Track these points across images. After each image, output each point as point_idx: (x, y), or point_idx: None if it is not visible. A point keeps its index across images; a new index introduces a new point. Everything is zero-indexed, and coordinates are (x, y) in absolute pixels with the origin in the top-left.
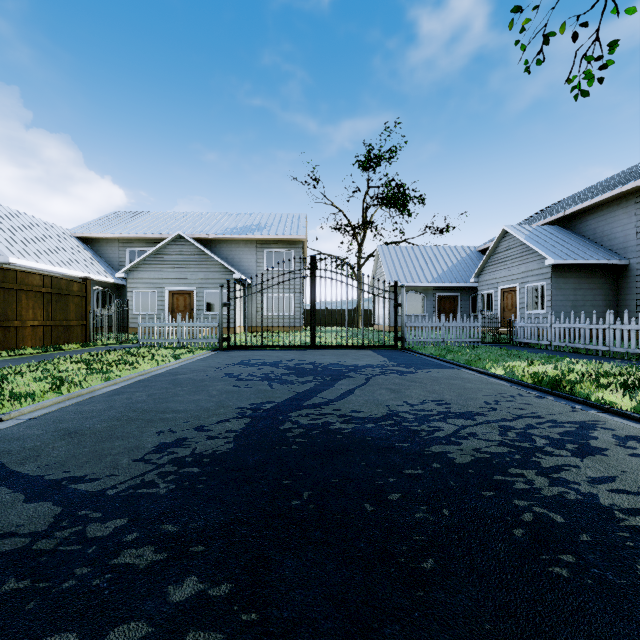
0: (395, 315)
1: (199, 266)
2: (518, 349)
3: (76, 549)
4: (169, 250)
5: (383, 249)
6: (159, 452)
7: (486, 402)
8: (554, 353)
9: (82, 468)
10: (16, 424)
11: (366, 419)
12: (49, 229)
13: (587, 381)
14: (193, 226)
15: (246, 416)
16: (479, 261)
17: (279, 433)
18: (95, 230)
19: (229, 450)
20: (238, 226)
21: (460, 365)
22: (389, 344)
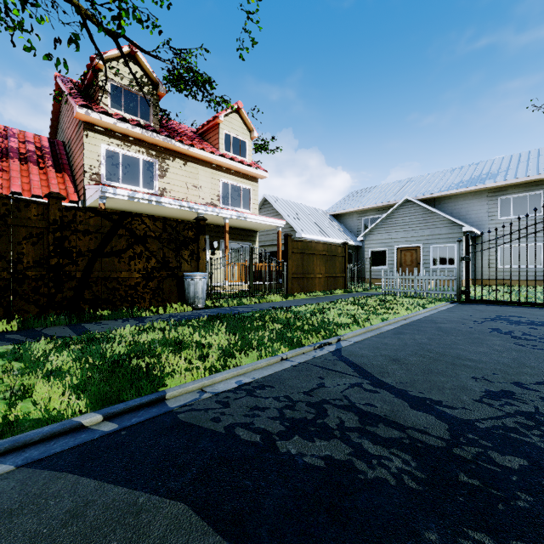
0: None
1: (425, 224)
2: None
3: (496, 470)
4: (397, 214)
5: None
6: (494, 399)
7: None
8: None
9: (431, 393)
10: (350, 344)
11: None
12: (316, 212)
13: None
14: (416, 189)
15: None
16: None
17: None
18: (341, 208)
19: None
20: (463, 179)
21: None
22: None
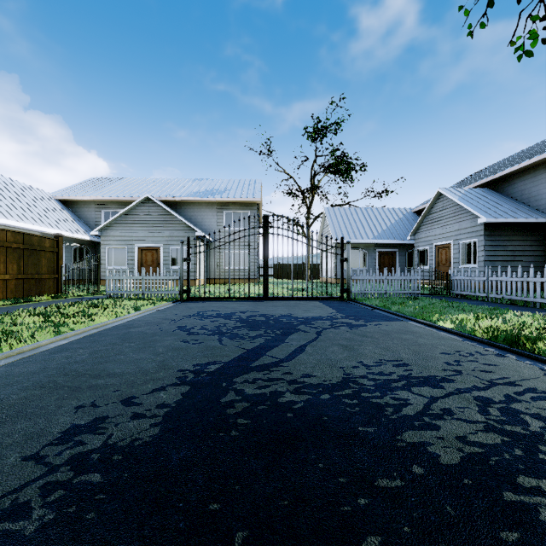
0: (342, 269)
1: (165, 225)
2: (457, 301)
3: None
4: (138, 211)
5: (329, 210)
6: (63, 442)
7: (447, 362)
8: (493, 305)
9: None
10: None
11: (320, 387)
12: (31, 192)
13: (545, 337)
14: (161, 190)
15: (186, 382)
16: (414, 221)
17: (218, 409)
18: (74, 193)
19: (151, 439)
20: (201, 190)
21: (406, 317)
22: (336, 296)
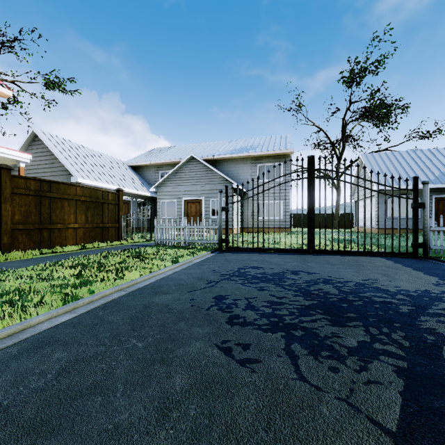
0: (415, 217)
1: (206, 180)
2: None
3: None
4: (185, 169)
5: (367, 156)
6: None
7: None
8: None
9: None
10: None
11: None
12: (111, 161)
13: None
14: (203, 151)
15: None
16: None
17: None
18: (140, 160)
19: None
20: (236, 148)
21: None
22: (406, 251)
